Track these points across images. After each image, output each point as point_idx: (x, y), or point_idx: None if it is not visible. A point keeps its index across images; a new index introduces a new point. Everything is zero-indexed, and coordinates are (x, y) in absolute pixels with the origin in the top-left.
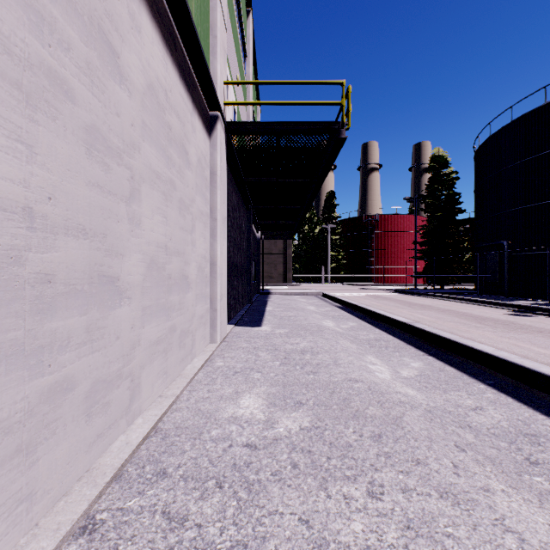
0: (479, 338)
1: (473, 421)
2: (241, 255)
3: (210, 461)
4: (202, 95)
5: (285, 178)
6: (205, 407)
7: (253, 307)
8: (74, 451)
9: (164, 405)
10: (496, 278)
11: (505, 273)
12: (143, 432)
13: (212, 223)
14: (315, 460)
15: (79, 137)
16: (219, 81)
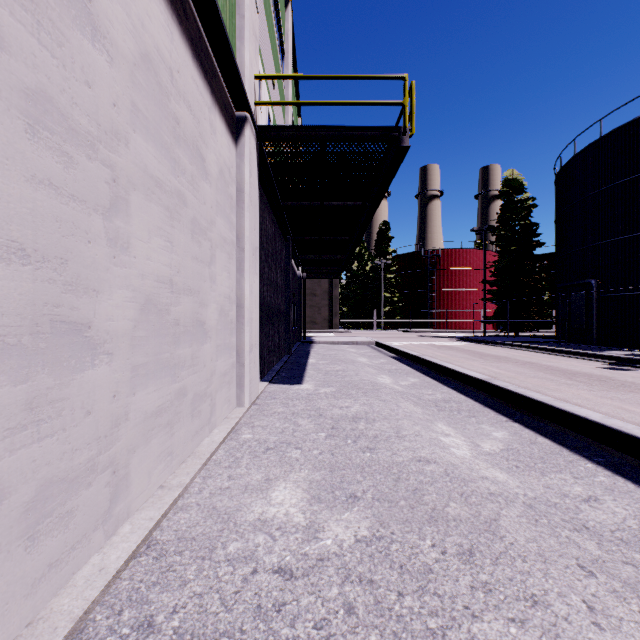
0: (574, 398)
1: (588, 519)
2: (277, 296)
3: (222, 600)
4: (225, 89)
5: (332, 201)
6: (223, 504)
7: (293, 359)
8: (0, 601)
9: (165, 501)
10: (582, 324)
11: (594, 318)
12: (127, 549)
13: (239, 253)
14: (381, 598)
15: (11, 104)
16: (248, 73)
